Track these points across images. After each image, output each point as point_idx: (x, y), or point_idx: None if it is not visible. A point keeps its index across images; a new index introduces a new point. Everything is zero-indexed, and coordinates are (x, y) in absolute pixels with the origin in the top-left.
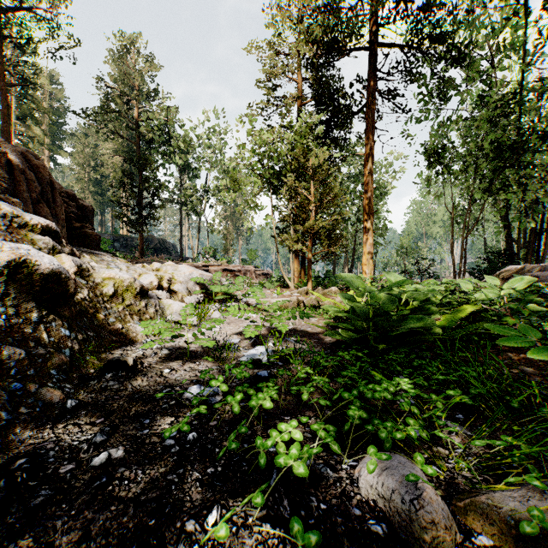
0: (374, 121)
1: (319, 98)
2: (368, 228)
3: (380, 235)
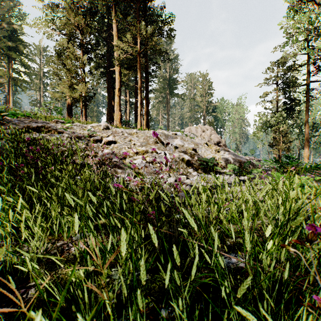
0: (308, 107)
1: (285, 98)
2: (306, 144)
3: (320, 143)
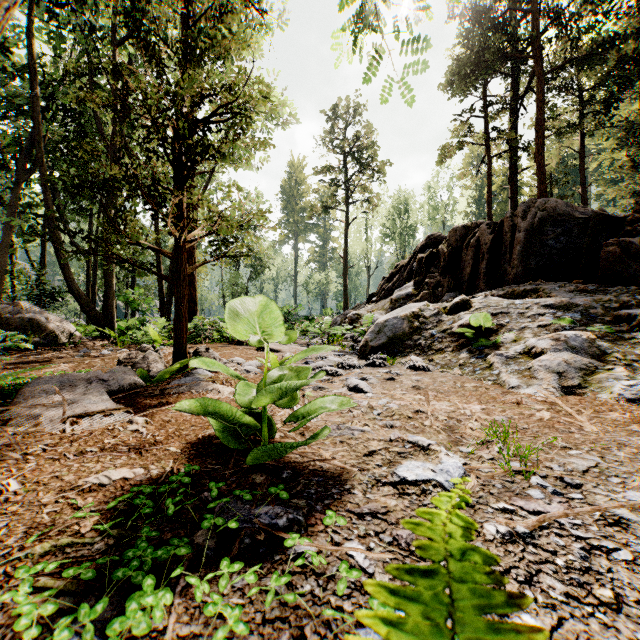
0: None
1: None
2: None
3: None
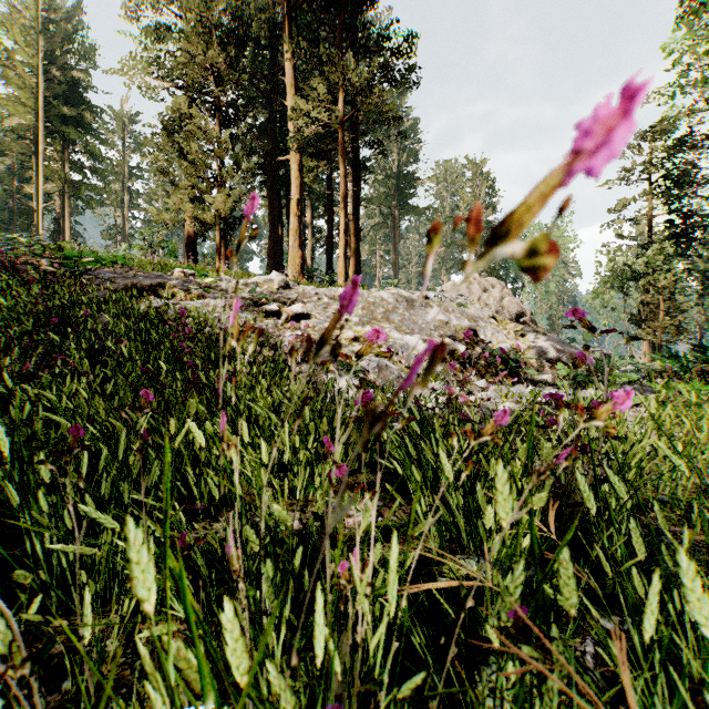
0: None
1: (670, 213)
2: None
3: None
